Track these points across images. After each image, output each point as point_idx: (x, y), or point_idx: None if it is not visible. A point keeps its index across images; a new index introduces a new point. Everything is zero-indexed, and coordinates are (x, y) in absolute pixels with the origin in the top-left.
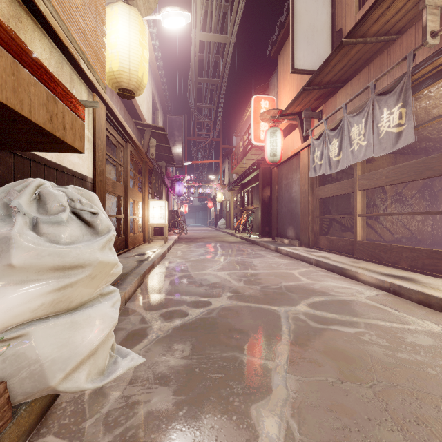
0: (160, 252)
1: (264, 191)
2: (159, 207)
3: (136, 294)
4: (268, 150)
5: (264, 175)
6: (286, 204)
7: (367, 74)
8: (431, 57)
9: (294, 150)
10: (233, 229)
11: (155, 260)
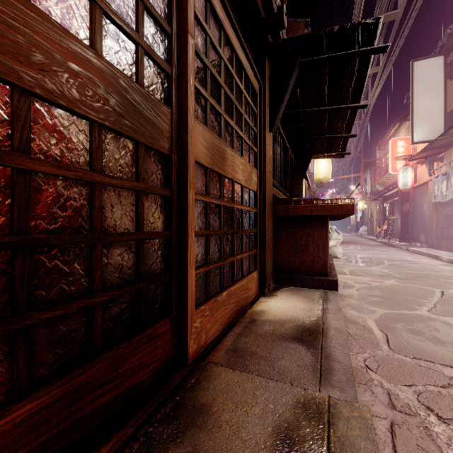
0: None
1: (403, 205)
2: None
3: None
4: (401, 182)
5: (403, 192)
6: (419, 218)
7: None
8: None
9: (423, 180)
10: (375, 236)
11: None
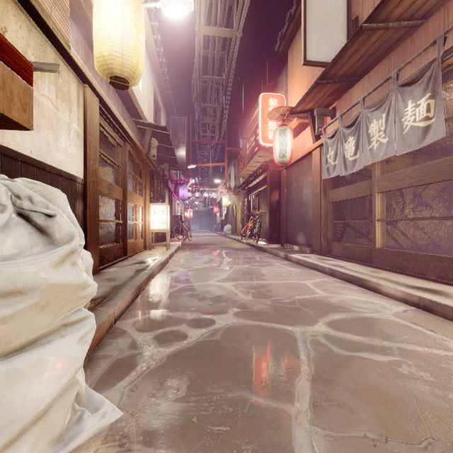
0: (161, 260)
1: (272, 195)
2: (160, 212)
3: (129, 310)
4: (278, 151)
5: (273, 177)
6: (296, 209)
7: (387, 65)
8: None
9: (305, 150)
10: (239, 235)
11: (154, 269)
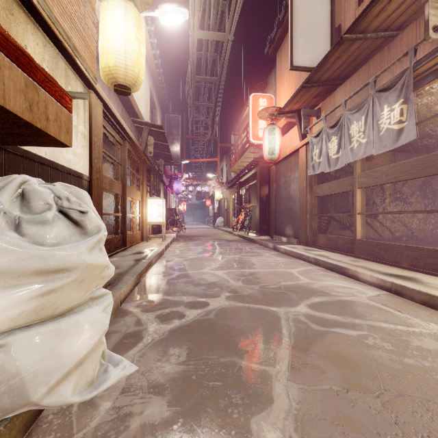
0: (158, 250)
1: (262, 189)
2: (157, 205)
3: (132, 294)
4: (267, 148)
5: (262, 173)
6: (285, 202)
7: (367, 71)
8: (433, 52)
9: (292, 148)
10: (231, 227)
11: (153, 258)
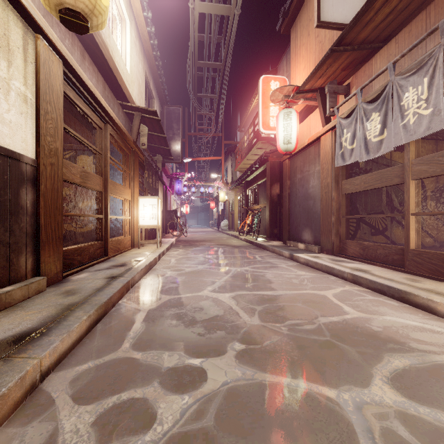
0: (146, 261)
1: (272, 188)
2: (150, 205)
3: (80, 346)
4: (281, 137)
5: (273, 169)
6: (301, 202)
7: (424, 21)
8: None
9: (312, 136)
10: (236, 231)
11: (135, 274)
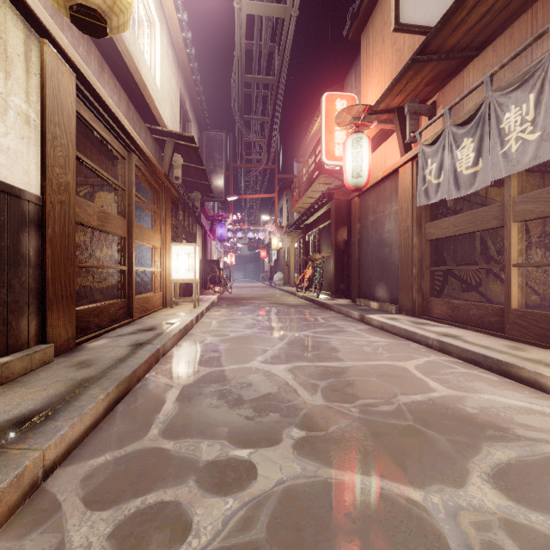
0: (181, 324)
1: (338, 233)
2: (186, 254)
3: (95, 433)
4: (349, 168)
5: (339, 210)
6: (374, 250)
7: (530, 23)
8: None
9: (388, 167)
10: (293, 286)
11: (166, 341)
